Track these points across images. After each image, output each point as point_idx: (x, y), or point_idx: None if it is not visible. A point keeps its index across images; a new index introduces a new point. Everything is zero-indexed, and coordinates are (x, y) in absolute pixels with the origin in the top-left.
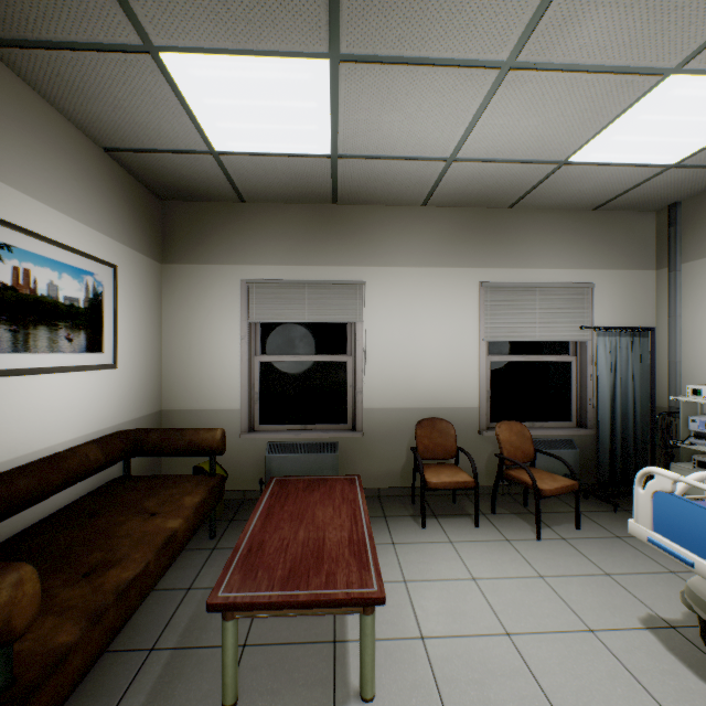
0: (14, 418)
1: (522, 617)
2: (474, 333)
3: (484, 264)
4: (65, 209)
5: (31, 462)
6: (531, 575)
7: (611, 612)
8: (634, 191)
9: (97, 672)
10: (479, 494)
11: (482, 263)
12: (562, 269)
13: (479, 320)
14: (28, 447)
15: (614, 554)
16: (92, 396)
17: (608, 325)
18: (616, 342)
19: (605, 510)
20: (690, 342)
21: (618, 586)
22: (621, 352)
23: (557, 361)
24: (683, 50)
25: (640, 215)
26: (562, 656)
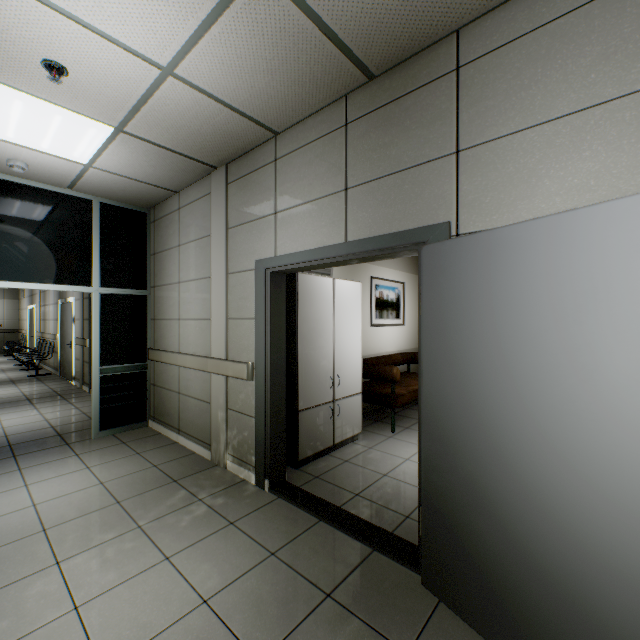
0: (379, 340)
1: None
2: None
3: None
4: (390, 266)
5: (383, 355)
6: None
7: None
8: None
9: (405, 419)
10: None
11: None
12: None
13: None
14: (382, 350)
15: None
16: (397, 336)
17: None
18: None
19: None
20: None
21: None
22: None
23: None
24: None
25: None
26: None
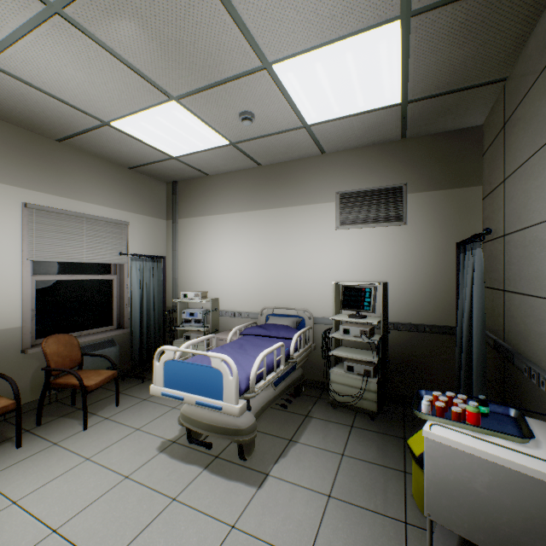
0: None
1: (70, 505)
2: (17, 253)
3: (30, 185)
4: None
5: None
6: (79, 463)
7: (141, 455)
8: (155, 165)
9: None
10: (23, 413)
11: (27, 184)
12: (106, 207)
13: (23, 240)
14: None
15: (143, 412)
16: None
17: (139, 253)
18: (144, 265)
19: (137, 384)
20: (183, 266)
21: (145, 433)
22: (147, 272)
23: (103, 279)
24: (180, 89)
25: (158, 182)
26: (105, 513)
